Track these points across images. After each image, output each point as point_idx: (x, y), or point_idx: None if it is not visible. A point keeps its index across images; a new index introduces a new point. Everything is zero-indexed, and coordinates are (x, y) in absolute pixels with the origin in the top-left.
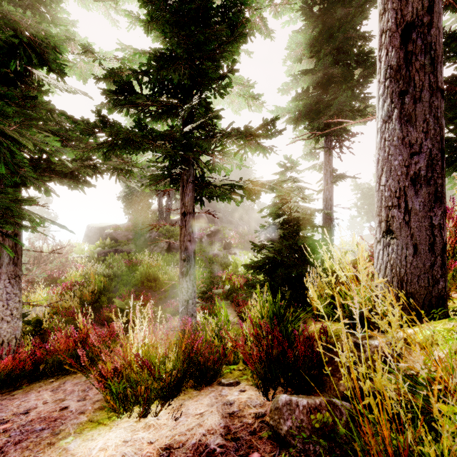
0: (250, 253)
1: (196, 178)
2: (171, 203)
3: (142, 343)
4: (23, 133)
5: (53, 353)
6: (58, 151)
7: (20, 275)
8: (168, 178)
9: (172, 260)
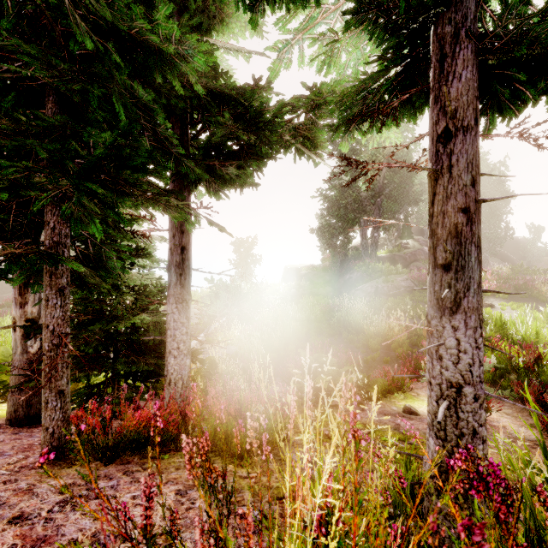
0: (529, 305)
1: (478, 34)
2: (377, 234)
3: (318, 529)
4: (111, 5)
5: (210, 414)
6: (182, 58)
7: (187, 300)
8: (392, 82)
9: (381, 308)
